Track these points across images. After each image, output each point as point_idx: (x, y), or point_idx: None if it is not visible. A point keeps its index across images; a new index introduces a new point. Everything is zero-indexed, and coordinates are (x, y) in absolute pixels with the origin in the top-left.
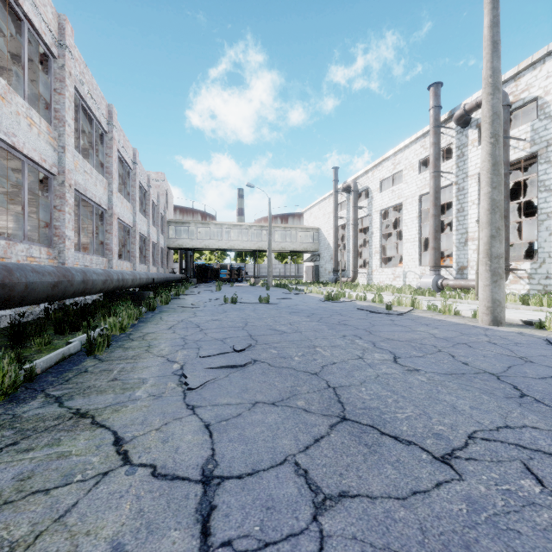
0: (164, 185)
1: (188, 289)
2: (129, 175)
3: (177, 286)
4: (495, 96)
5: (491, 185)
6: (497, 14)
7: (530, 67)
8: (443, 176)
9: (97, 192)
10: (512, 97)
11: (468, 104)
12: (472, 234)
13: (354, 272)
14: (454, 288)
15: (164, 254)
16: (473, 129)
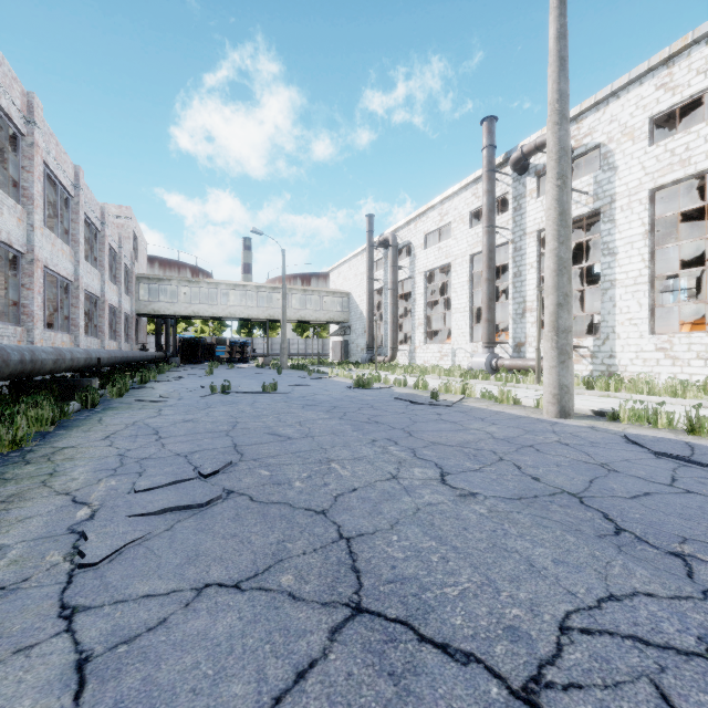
0: (130, 224)
1: (165, 373)
2: (68, 204)
3: (145, 369)
4: (563, 126)
5: (558, 240)
6: (564, 23)
7: (593, 108)
8: (498, 232)
9: (4, 225)
10: (574, 142)
11: (526, 146)
12: (530, 303)
13: (392, 349)
14: (510, 369)
15: (130, 324)
16: (532, 177)
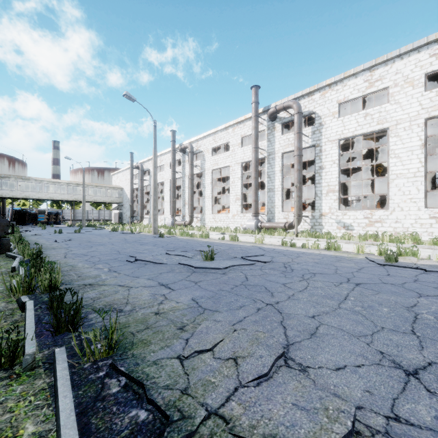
0: None
1: None
2: None
3: None
4: (155, 169)
5: (154, 194)
6: (155, 145)
7: (201, 138)
8: (178, 173)
9: None
10: (197, 148)
11: (182, 146)
12: (186, 201)
13: (141, 217)
14: (178, 225)
15: None
16: (187, 156)
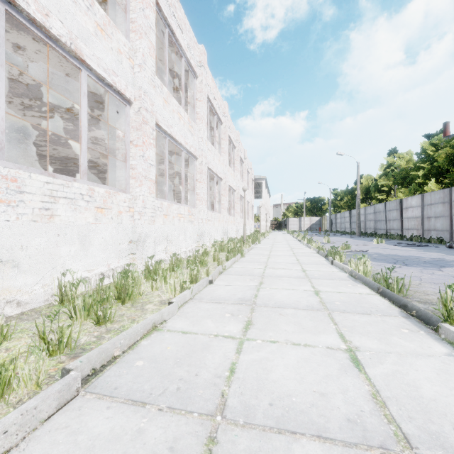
0: None
1: None
2: None
3: None
4: None
5: None
6: None
7: None
8: None
9: None
10: None
11: None
12: None
13: None
14: None
15: None
16: None
